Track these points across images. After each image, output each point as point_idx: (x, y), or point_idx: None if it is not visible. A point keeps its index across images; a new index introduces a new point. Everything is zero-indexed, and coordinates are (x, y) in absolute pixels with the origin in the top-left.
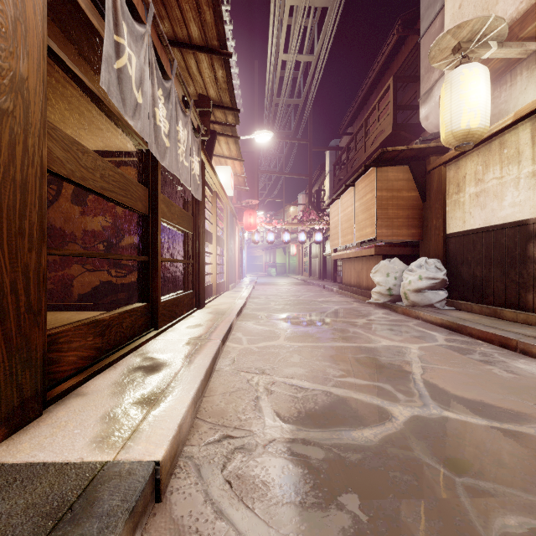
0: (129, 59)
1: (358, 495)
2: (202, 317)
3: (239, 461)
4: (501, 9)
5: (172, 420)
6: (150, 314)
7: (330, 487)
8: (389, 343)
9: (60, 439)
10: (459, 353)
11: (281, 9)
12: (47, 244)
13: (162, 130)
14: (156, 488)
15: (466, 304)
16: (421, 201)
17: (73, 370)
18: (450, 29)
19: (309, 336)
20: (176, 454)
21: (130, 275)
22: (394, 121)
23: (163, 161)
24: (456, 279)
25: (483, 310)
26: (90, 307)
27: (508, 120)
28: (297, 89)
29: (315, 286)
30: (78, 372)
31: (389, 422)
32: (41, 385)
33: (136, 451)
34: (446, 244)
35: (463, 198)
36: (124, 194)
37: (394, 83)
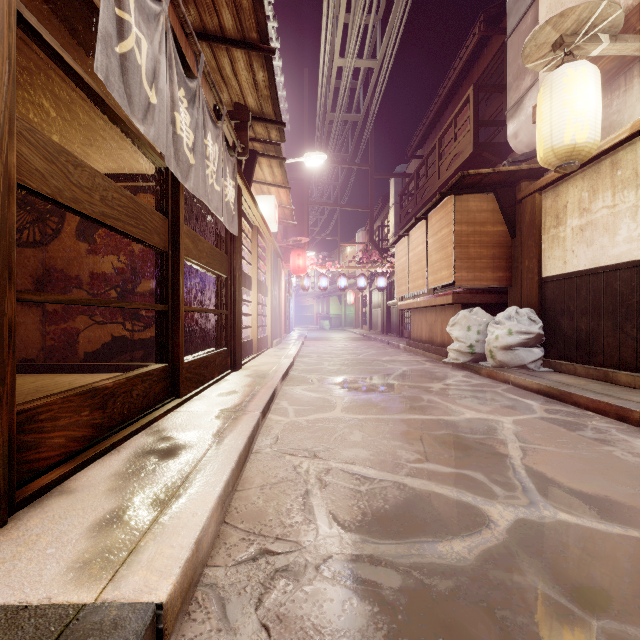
0: (137, 43)
1: None
2: (238, 382)
3: (281, 592)
4: None
5: (187, 531)
6: (170, 378)
7: (412, 637)
8: (475, 415)
9: (24, 564)
10: (566, 428)
11: (337, 3)
12: (45, 291)
13: (185, 141)
14: None
15: (568, 365)
16: (510, 237)
17: (60, 456)
18: (550, 18)
19: (373, 405)
20: (191, 583)
21: (149, 329)
22: (475, 140)
23: (186, 182)
24: (555, 333)
25: (590, 372)
26: (100, 369)
27: (624, 133)
28: (356, 102)
29: (377, 341)
30: (66, 459)
31: (487, 529)
32: (5, 483)
33: (131, 586)
34: (542, 291)
35: (564, 232)
36: (134, 224)
37: (475, 93)
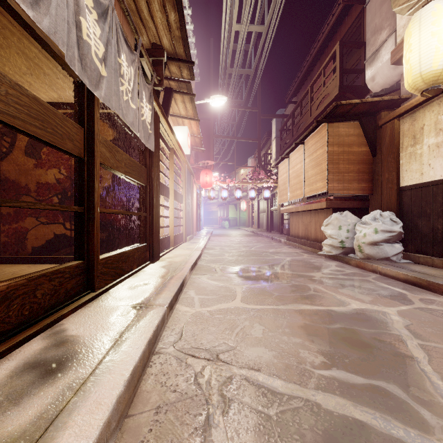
0: None
1: None
2: (153, 273)
3: None
4: None
5: None
6: (86, 274)
7: None
8: (361, 306)
9: None
10: None
11: None
12: (0, 197)
13: (93, 50)
14: None
15: (426, 258)
16: (371, 156)
17: None
18: None
19: (268, 295)
20: None
21: None
22: (340, 84)
23: (96, 90)
24: (412, 232)
25: None
26: (43, 260)
27: None
28: (249, 59)
29: (263, 237)
30: None
31: None
32: None
33: None
34: (400, 197)
35: (420, 149)
36: (39, 126)
37: (340, 48)
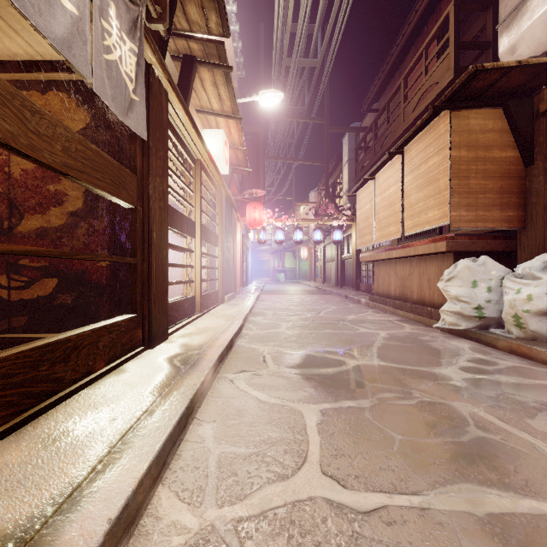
0: None
1: None
2: (135, 378)
3: None
4: None
5: None
6: None
7: None
8: None
9: None
10: None
11: None
12: None
13: None
14: None
15: None
16: (523, 165)
17: None
18: None
19: (380, 441)
20: None
21: (30, 286)
22: (456, 64)
23: None
24: None
25: None
26: None
27: None
28: (314, 43)
29: (333, 294)
30: None
31: None
32: None
33: None
34: None
35: None
36: None
37: (456, 10)
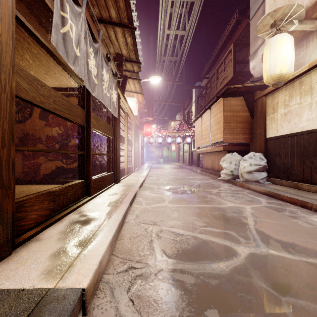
0: (70, 27)
1: (218, 310)
2: (118, 189)
3: (139, 285)
4: (300, 1)
5: (95, 257)
6: (85, 187)
7: (199, 304)
8: (233, 205)
9: (21, 271)
10: (276, 211)
11: (166, 3)
12: (24, 144)
13: (93, 73)
14: (82, 306)
15: (279, 180)
16: (251, 118)
17: (34, 223)
18: (269, 12)
19: (183, 200)
20: (97, 281)
21: (74, 163)
22: (234, 70)
23: (93, 92)
24: (272, 165)
25: (289, 184)
26: (50, 182)
27: (305, 68)
28: (176, 51)
29: (186, 169)
30: (37, 225)
31: (236, 257)
32: (10, 235)
33: (70, 281)
34: (266, 144)
35: (277, 116)
36: (68, 113)
37: (234, 47)
